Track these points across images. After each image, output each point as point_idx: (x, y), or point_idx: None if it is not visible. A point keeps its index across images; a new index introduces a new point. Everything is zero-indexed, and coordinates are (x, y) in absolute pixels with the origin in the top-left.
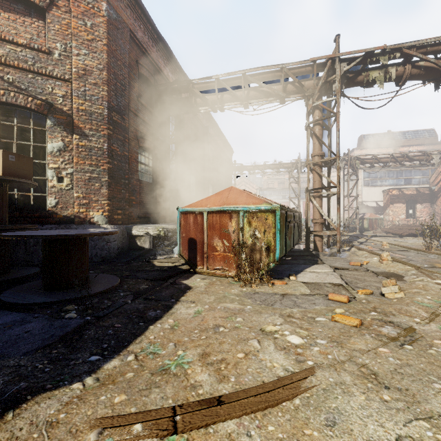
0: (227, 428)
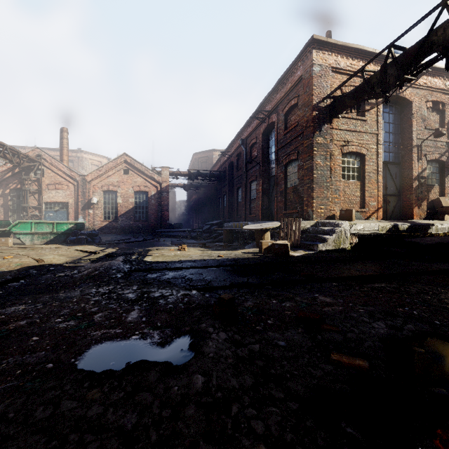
0: (45, 260)
